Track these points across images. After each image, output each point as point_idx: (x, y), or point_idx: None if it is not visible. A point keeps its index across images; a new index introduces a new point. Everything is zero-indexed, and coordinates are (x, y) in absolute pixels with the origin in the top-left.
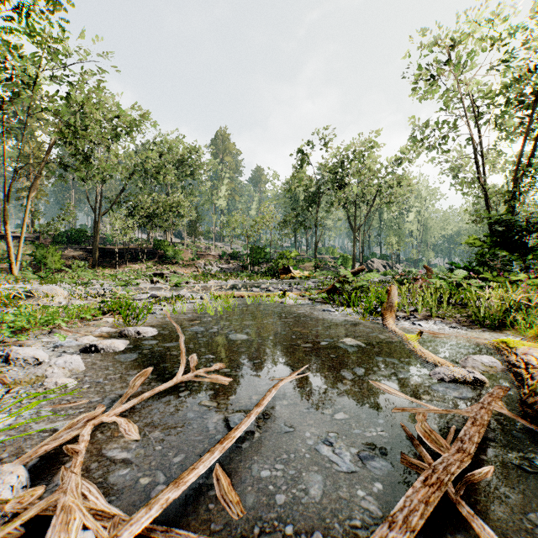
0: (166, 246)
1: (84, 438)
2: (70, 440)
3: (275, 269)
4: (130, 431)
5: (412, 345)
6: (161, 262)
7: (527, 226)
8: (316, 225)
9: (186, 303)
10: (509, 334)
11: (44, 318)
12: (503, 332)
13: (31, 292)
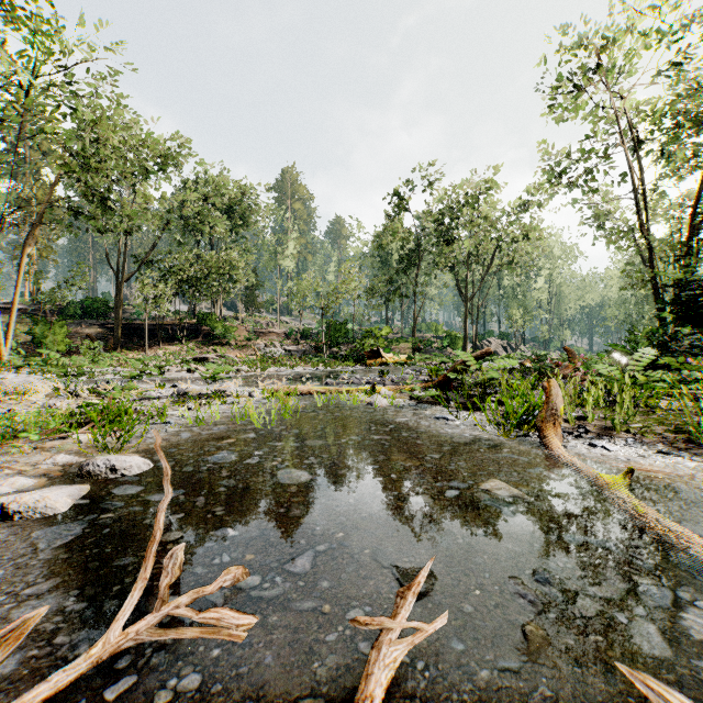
0: (213, 321)
1: None
2: None
3: (359, 352)
4: None
5: (626, 503)
6: (207, 343)
7: None
8: (415, 293)
9: (225, 403)
10: None
11: None
12: None
13: None
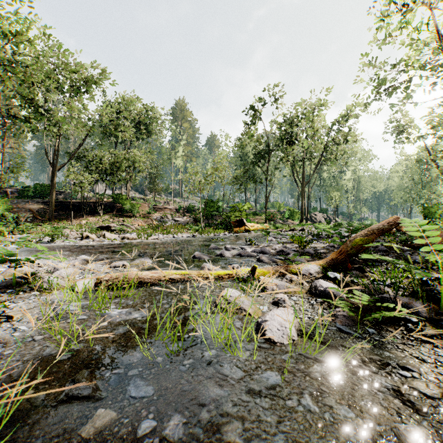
0: (123, 200)
1: None
2: None
3: (228, 222)
4: None
5: None
6: (119, 215)
7: None
8: (266, 180)
9: None
10: None
11: None
12: None
13: None
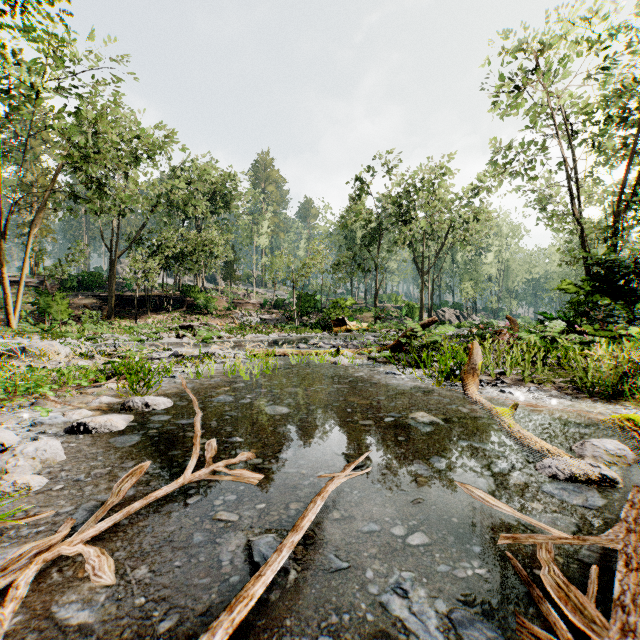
0: (196, 293)
1: (18, 592)
2: (8, 586)
3: (327, 320)
4: (101, 570)
5: (506, 423)
6: (191, 312)
7: (636, 268)
8: (376, 268)
9: (215, 363)
10: (629, 405)
11: (25, 385)
12: (621, 403)
13: (24, 349)
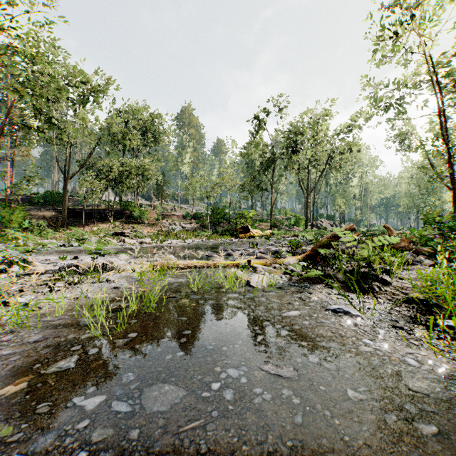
0: (132, 207)
1: None
2: None
3: (234, 228)
4: None
5: None
6: (128, 222)
7: None
8: (272, 187)
9: (98, 281)
10: None
11: None
12: None
13: None
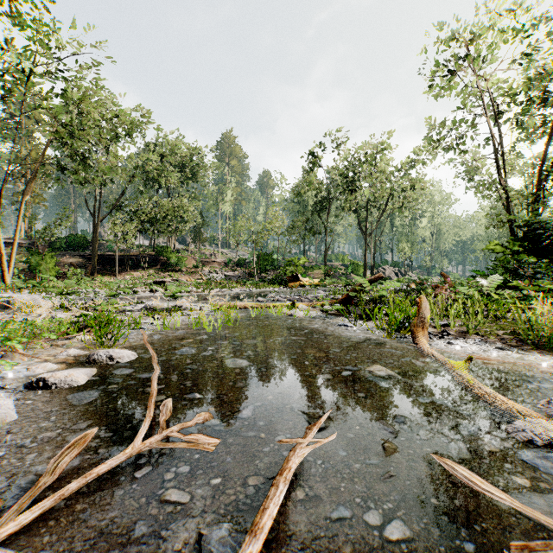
0: (168, 253)
1: None
2: None
3: (283, 277)
4: None
5: (463, 378)
6: (164, 269)
7: None
8: (326, 231)
9: (182, 315)
10: None
11: None
12: None
13: (8, 302)
